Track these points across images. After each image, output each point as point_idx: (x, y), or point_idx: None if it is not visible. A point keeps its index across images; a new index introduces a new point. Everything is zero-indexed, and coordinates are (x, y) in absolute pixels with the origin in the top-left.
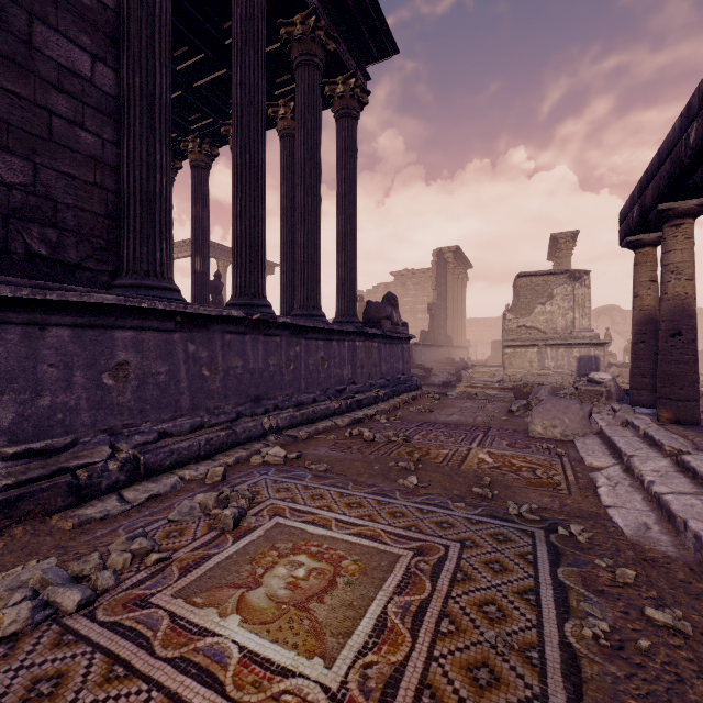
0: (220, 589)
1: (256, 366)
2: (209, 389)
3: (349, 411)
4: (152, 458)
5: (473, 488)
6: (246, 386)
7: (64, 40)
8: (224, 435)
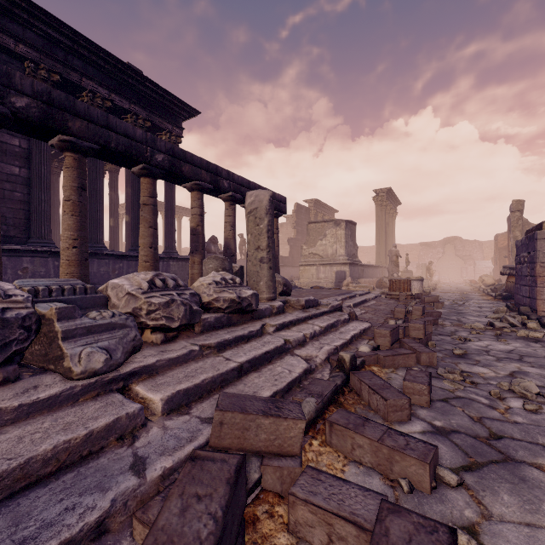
0: None
1: (92, 271)
2: None
3: None
4: None
5: None
6: None
7: (9, 165)
8: None
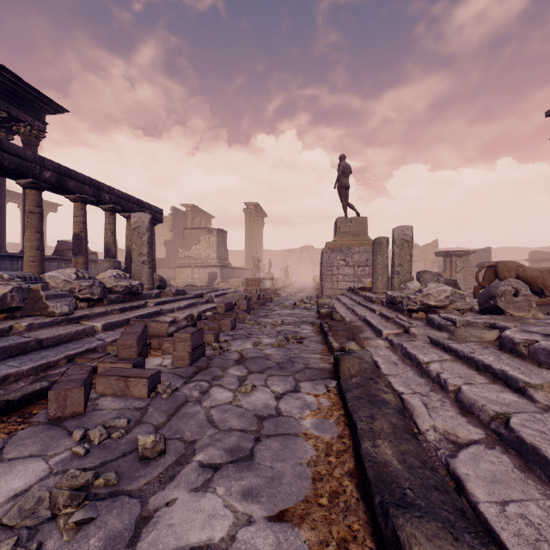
0: None
1: None
2: None
3: None
4: None
5: None
6: None
7: None
8: None
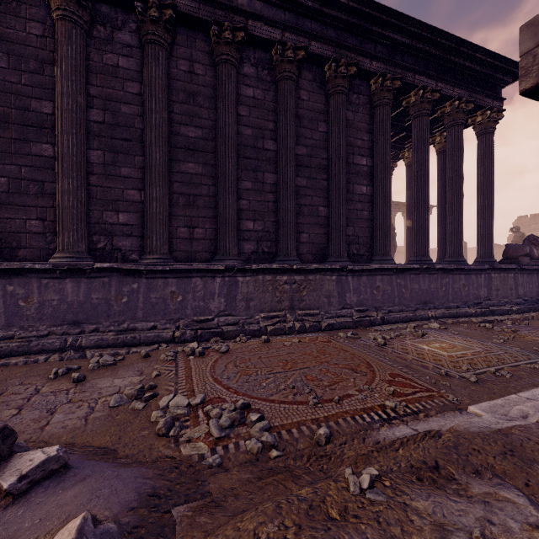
0: (420, 343)
1: (424, 288)
2: (404, 297)
3: (483, 316)
4: (388, 318)
5: (533, 347)
6: (420, 296)
7: (360, 186)
8: (411, 315)
